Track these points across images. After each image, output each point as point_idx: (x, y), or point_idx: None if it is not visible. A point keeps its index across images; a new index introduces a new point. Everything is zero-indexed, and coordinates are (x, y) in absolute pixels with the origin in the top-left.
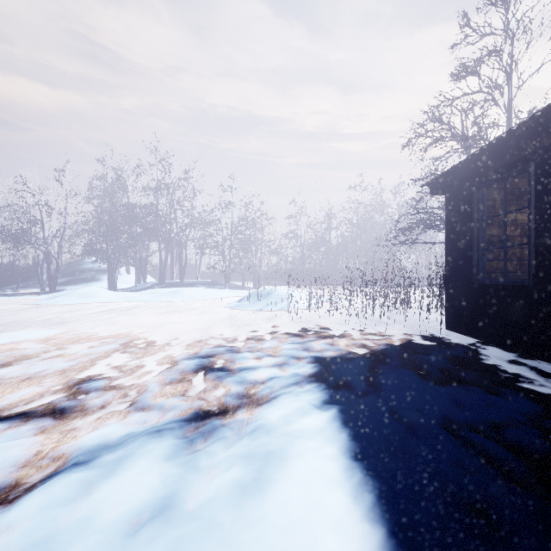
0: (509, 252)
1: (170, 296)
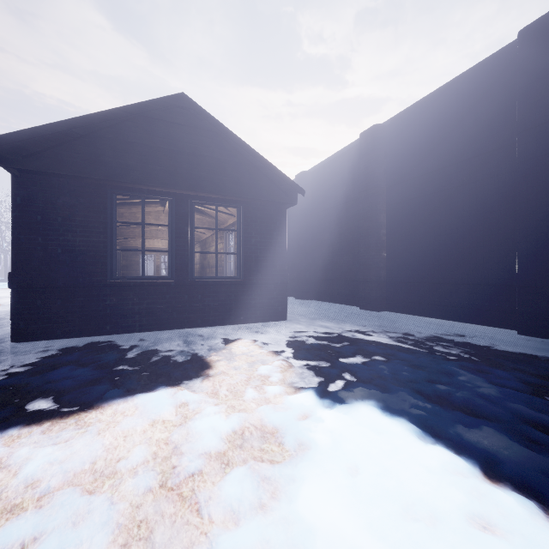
0: (133, 268)
1: (4, 286)
